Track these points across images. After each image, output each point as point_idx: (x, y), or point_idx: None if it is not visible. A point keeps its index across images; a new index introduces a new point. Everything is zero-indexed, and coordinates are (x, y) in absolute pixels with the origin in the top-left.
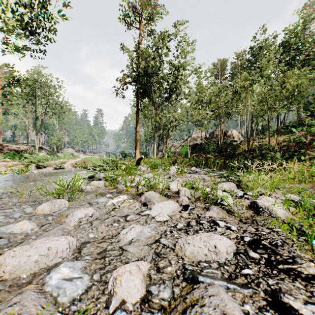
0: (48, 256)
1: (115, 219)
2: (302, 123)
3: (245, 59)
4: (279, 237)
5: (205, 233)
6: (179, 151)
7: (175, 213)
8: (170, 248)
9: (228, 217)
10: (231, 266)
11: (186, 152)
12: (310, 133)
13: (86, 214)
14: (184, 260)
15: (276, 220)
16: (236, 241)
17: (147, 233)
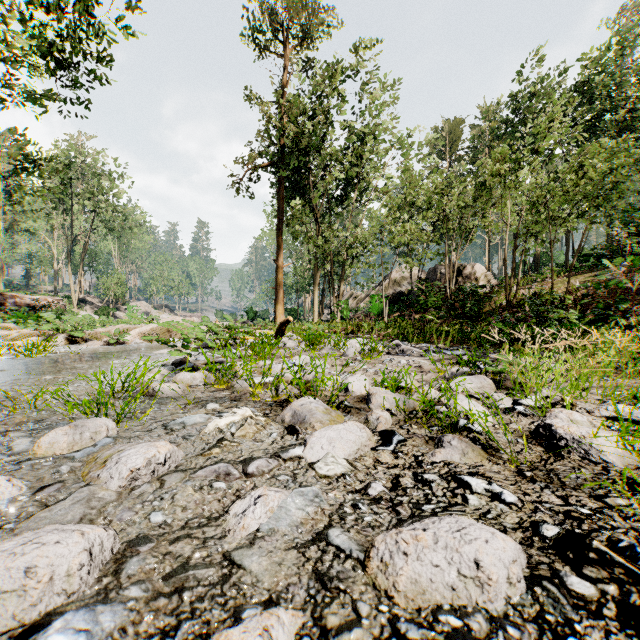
0: (26, 592)
1: (221, 470)
2: (619, 249)
3: (501, 119)
4: (628, 523)
5: (446, 520)
6: (366, 308)
7: (364, 452)
8: (354, 560)
9: (487, 463)
10: (526, 625)
11: (379, 310)
12: (639, 270)
13: (150, 459)
14: (395, 601)
15: (604, 472)
16: (521, 537)
17: (296, 512)
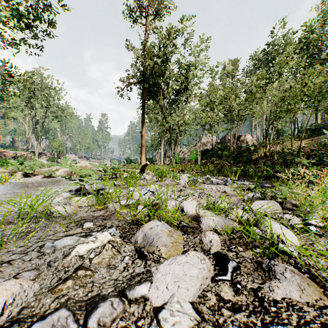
0: None
1: (59, 323)
2: (324, 126)
3: (259, 58)
4: None
5: None
6: (188, 157)
7: (205, 285)
8: None
9: (327, 301)
10: None
11: (195, 158)
12: None
13: None
14: None
15: None
16: None
17: None
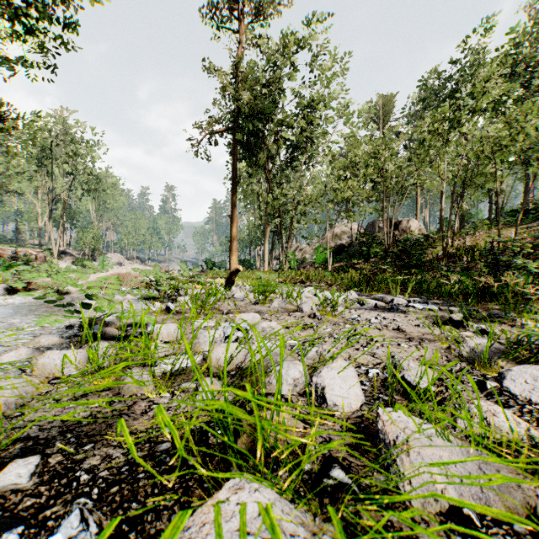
0: None
1: None
2: None
3: (431, 91)
4: None
5: None
6: (311, 259)
7: None
8: None
9: None
10: None
11: (323, 260)
12: None
13: None
14: None
15: None
16: None
17: None
